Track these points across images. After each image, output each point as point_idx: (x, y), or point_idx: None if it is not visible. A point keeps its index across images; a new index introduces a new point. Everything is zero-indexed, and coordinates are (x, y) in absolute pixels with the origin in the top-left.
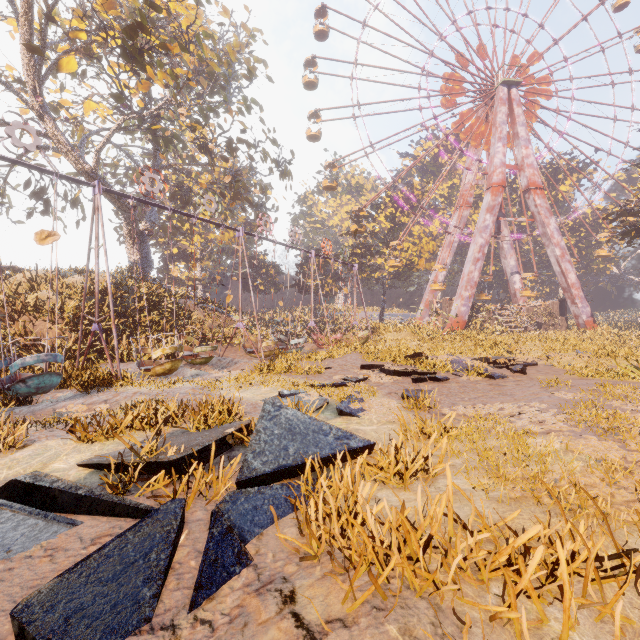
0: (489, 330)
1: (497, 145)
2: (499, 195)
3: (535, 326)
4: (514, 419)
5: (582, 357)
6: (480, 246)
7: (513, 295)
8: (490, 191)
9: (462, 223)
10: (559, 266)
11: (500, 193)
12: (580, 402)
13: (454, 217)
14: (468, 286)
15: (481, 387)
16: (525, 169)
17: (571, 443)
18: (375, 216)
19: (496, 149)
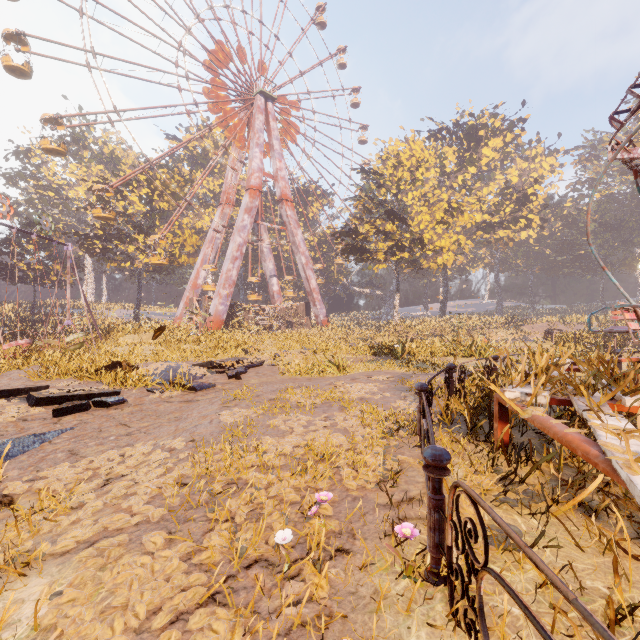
0: (247, 329)
1: (255, 150)
2: (257, 198)
3: (289, 325)
4: (94, 496)
5: (303, 354)
6: (239, 245)
7: (272, 296)
8: (249, 192)
9: (225, 220)
10: (305, 272)
11: (258, 197)
12: (239, 426)
13: (217, 213)
14: (227, 284)
15: (164, 408)
16: (279, 180)
17: (77, 592)
18: (125, 193)
19: (254, 153)
